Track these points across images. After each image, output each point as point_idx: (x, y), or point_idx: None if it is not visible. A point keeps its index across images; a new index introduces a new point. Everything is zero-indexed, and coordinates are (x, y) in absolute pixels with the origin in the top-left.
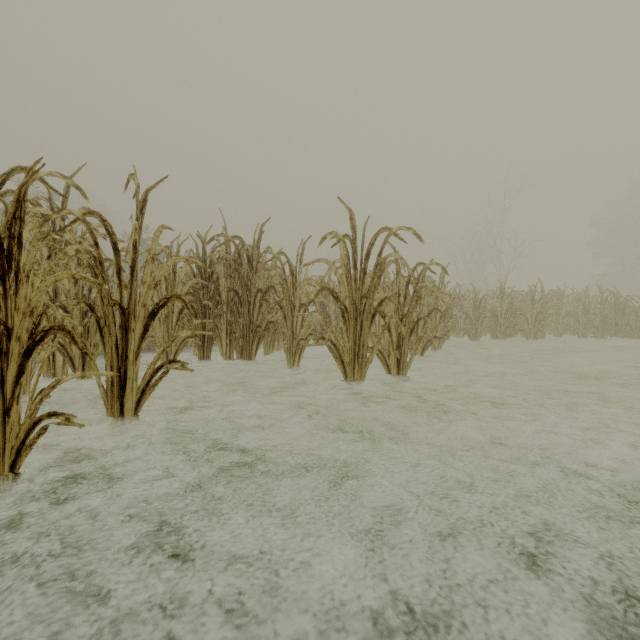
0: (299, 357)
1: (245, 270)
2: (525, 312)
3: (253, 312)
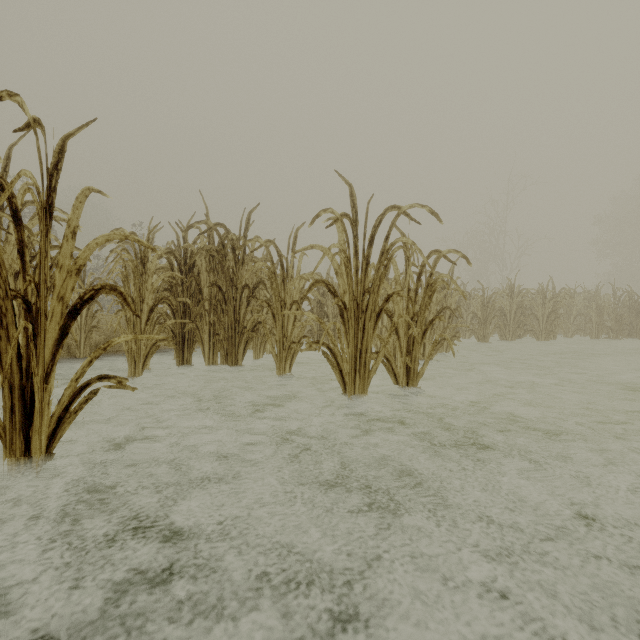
0: (291, 363)
1: (229, 262)
2: (534, 312)
3: (239, 311)
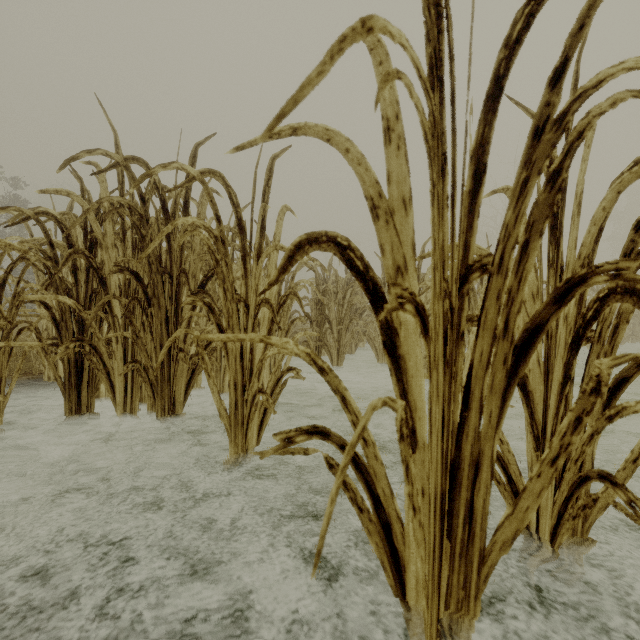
0: (260, 425)
1: (151, 229)
2: None
3: (178, 318)
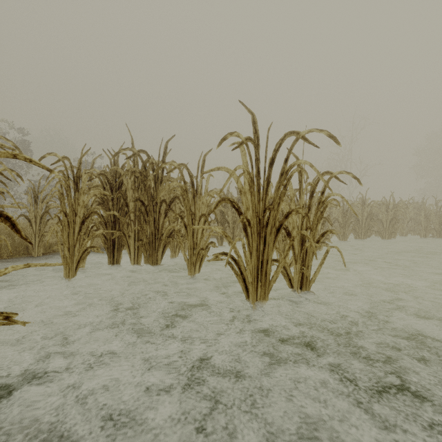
0: (200, 265)
1: (150, 182)
2: (378, 217)
3: (159, 221)
